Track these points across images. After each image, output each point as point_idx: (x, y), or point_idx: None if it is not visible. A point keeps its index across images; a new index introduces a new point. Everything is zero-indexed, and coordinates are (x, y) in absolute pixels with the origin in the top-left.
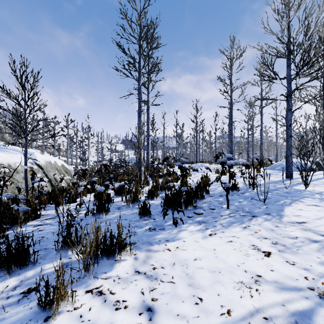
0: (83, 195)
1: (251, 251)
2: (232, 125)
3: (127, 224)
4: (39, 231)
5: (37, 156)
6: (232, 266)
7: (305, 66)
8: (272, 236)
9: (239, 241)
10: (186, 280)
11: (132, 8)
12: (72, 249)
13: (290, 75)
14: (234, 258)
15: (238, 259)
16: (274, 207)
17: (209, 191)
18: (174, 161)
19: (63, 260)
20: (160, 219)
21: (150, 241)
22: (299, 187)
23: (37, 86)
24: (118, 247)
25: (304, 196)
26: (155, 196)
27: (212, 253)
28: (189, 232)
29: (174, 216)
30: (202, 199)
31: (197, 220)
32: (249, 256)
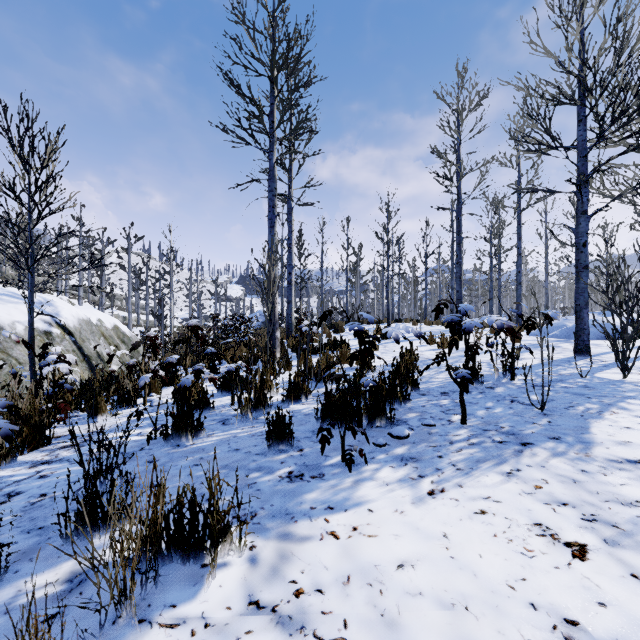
0: (152, 390)
1: (536, 543)
2: (460, 246)
3: (239, 461)
4: (39, 479)
5: (62, 308)
6: (496, 589)
7: (617, 119)
8: (578, 499)
9: (501, 511)
10: (380, 633)
11: (257, 0)
12: (99, 534)
13: (585, 140)
14: (498, 563)
15: (509, 568)
16: (565, 421)
17: (419, 383)
18: (342, 318)
19: (47, 592)
20: (314, 450)
21: (289, 510)
22: (609, 373)
23: (54, 160)
24: (209, 532)
25: (625, 395)
26: (303, 395)
27: (442, 546)
28: (380, 484)
29: (345, 444)
30: (404, 402)
31: (397, 454)
32: (534, 558)
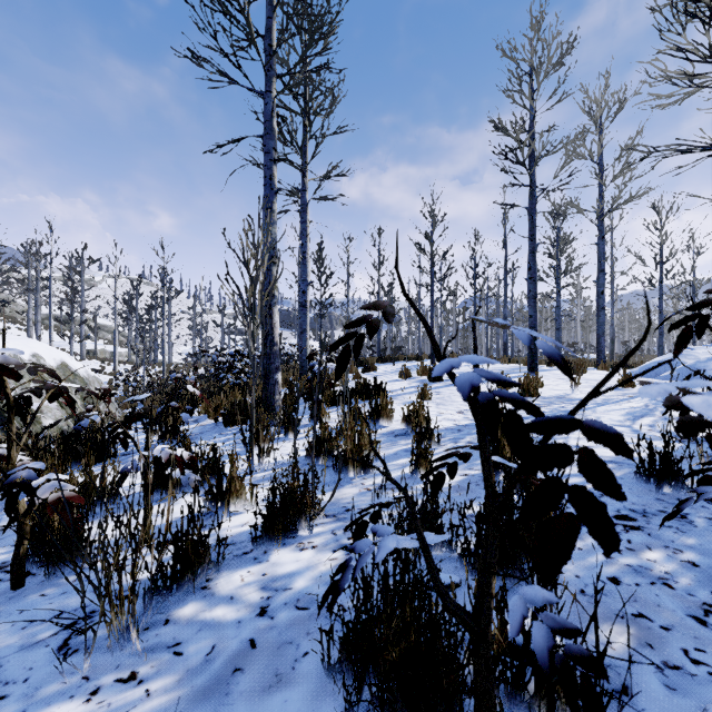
0: None
1: None
2: (534, 255)
3: None
4: None
5: None
6: None
7: None
8: None
9: None
10: None
11: None
12: None
13: None
14: None
15: None
16: None
17: None
18: (372, 354)
19: None
20: None
21: None
22: None
23: None
24: None
25: None
26: (302, 519)
27: None
28: None
29: None
30: None
31: None
32: None
